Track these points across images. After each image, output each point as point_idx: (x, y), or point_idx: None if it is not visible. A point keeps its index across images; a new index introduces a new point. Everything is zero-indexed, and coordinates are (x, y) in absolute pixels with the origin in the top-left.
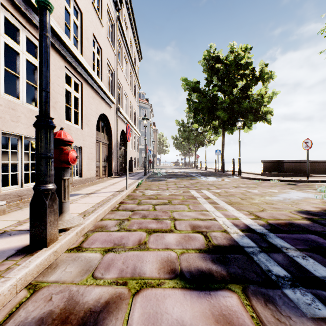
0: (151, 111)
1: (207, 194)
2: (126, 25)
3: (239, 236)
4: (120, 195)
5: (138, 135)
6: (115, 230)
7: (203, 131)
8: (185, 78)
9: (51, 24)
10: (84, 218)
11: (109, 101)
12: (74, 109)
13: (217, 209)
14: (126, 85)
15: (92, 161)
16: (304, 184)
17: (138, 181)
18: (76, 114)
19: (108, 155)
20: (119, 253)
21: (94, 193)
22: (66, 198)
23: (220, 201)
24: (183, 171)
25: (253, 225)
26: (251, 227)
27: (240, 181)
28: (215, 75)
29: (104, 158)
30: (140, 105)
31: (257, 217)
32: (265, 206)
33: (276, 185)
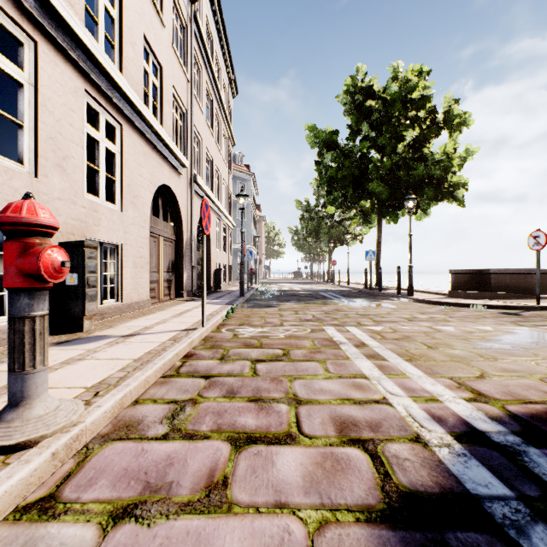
0: (253, 185)
1: (359, 336)
2: (209, 31)
3: (457, 457)
4: (188, 339)
5: (230, 225)
6: (159, 435)
7: (343, 219)
8: (312, 125)
9: (52, 1)
10: (91, 404)
11: (176, 163)
12: (105, 174)
13: (385, 373)
14: (208, 138)
15: (144, 271)
16: (534, 314)
17: (227, 308)
18: (111, 183)
19: (175, 259)
20: (149, 525)
21: (137, 335)
22: (37, 363)
23: (387, 353)
24: (308, 288)
25: (478, 419)
26: (475, 426)
27: (414, 308)
28: (365, 120)
29: (167, 266)
30: (236, 174)
31: (477, 394)
32: (483, 364)
33: (484, 315)
